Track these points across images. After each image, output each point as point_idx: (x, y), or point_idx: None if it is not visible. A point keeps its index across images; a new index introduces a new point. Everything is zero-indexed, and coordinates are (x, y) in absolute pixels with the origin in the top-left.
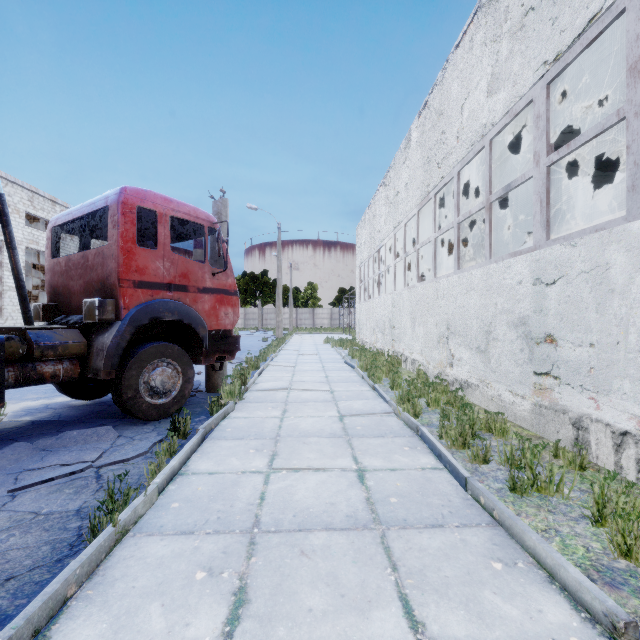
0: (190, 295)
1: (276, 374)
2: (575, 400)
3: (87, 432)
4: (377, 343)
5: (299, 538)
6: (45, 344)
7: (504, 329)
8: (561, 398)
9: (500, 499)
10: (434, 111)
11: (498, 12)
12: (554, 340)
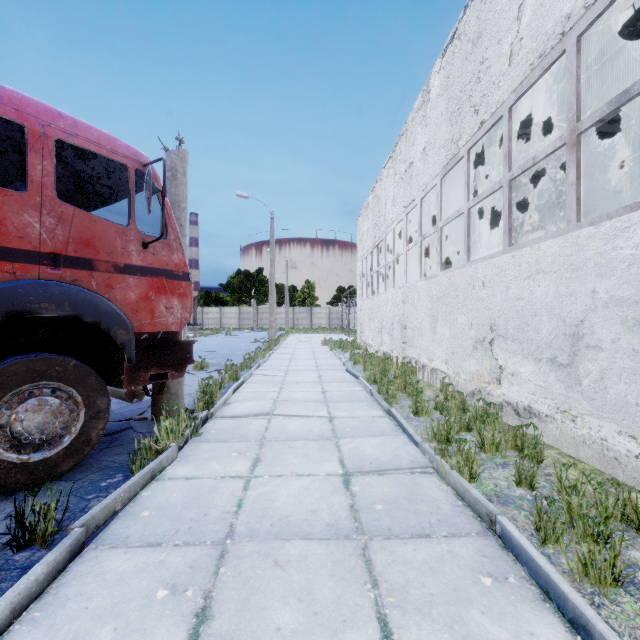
0: (99, 276)
1: (259, 388)
2: None
3: None
4: (383, 346)
5: None
6: None
7: (615, 331)
8: None
9: None
10: (468, 38)
11: None
12: None
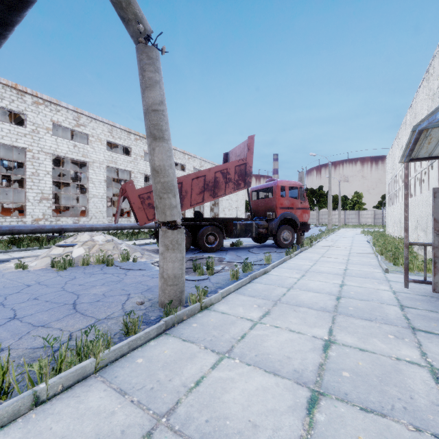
0: (294, 210)
1: (325, 243)
2: None
3: (268, 248)
4: (394, 233)
5: (327, 262)
6: (260, 224)
7: (429, 221)
8: None
9: (388, 265)
10: (413, 111)
11: (428, 85)
12: None
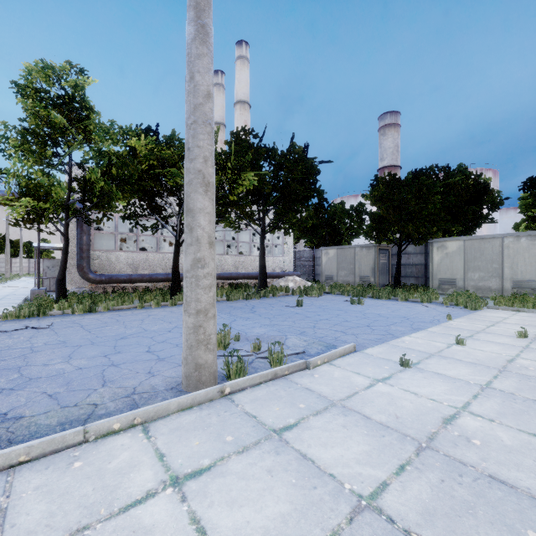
0: None
1: (3, 286)
2: None
3: None
4: None
5: (4, 291)
6: None
7: None
8: None
9: None
10: None
11: None
12: None
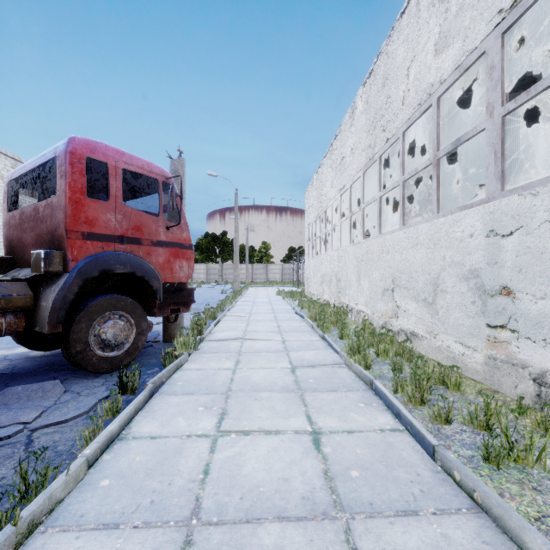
0: (143, 248)
1: (231, 324)
2: (537, 355)
3: (32, 387)
4: (324, 295)
5: (246, 534)
6: None
7: (453, 281)
8: (520, 352)
9: (474, 472)
10: (379, 78)
11: None
12: (511, 292)
